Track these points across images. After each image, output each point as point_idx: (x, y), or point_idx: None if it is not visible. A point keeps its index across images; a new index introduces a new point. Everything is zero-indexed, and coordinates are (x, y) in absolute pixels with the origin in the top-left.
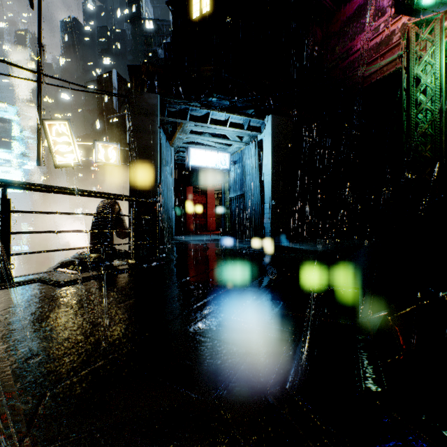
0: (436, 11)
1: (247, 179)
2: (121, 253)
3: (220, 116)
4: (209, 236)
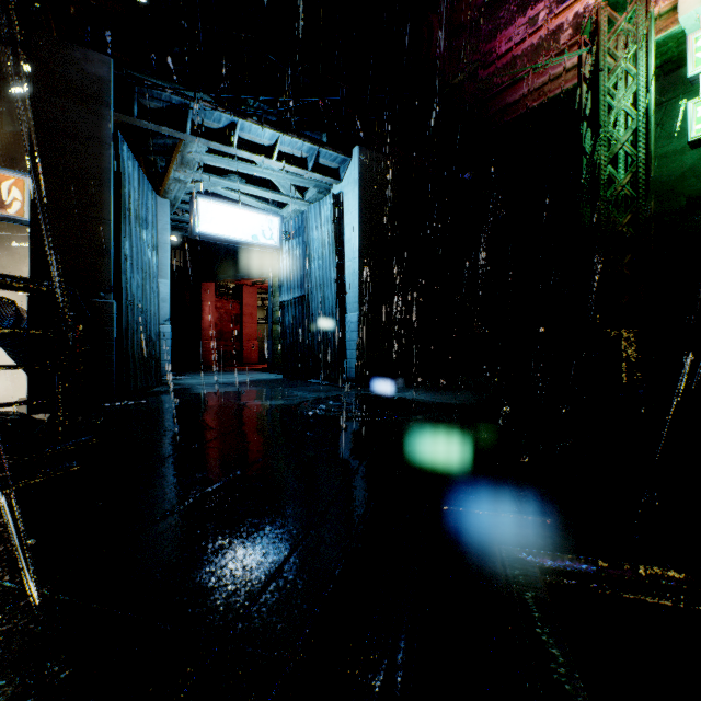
0: None
1: (314, 268)
2: (2, 423)
3: (259, 136)
4: (243, 374)
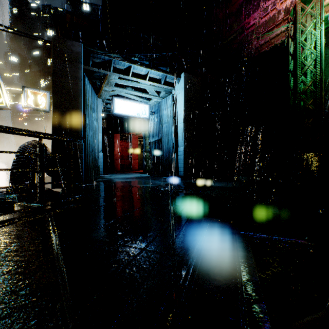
0: None
1: (164, 127)
2: None
3: (140, 71)
4: (132, 174)
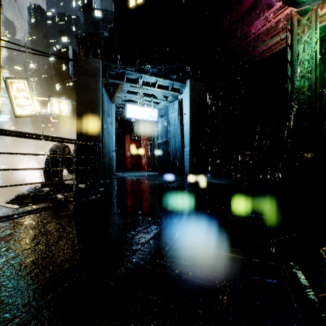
0: (311, 4)
1: (171, 129)
2: (69, 186)
3: (150, 80)
4: (142, 172)
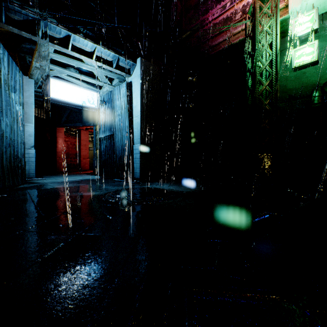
0: None
1: (116, 120)
2: None
3: (84, 45)
4: (79, 176)
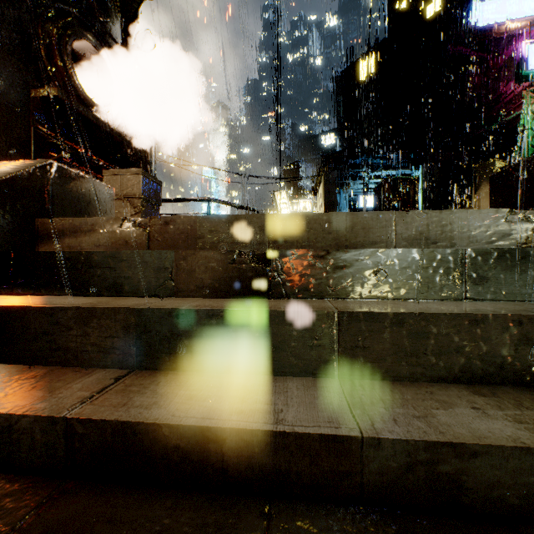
0: None
1: None
2: None
3: (380, 173)
4: None
